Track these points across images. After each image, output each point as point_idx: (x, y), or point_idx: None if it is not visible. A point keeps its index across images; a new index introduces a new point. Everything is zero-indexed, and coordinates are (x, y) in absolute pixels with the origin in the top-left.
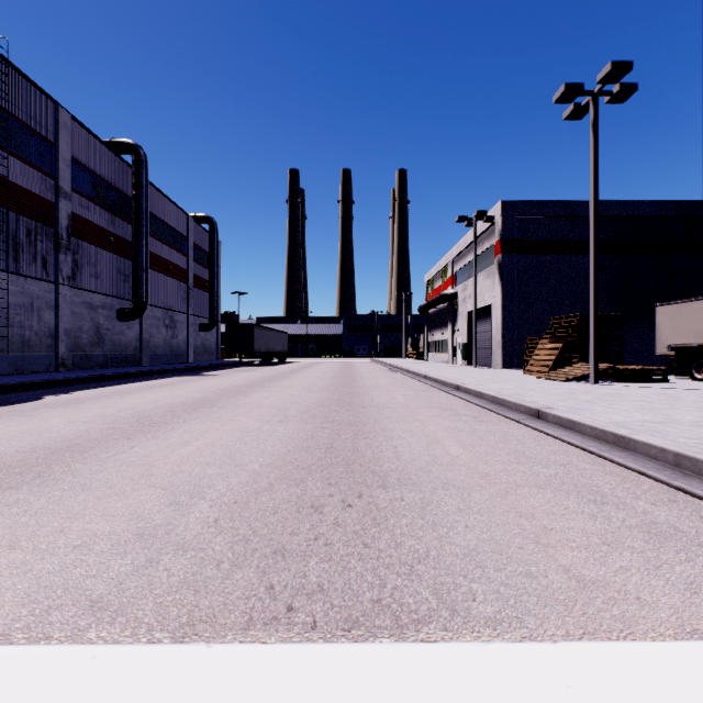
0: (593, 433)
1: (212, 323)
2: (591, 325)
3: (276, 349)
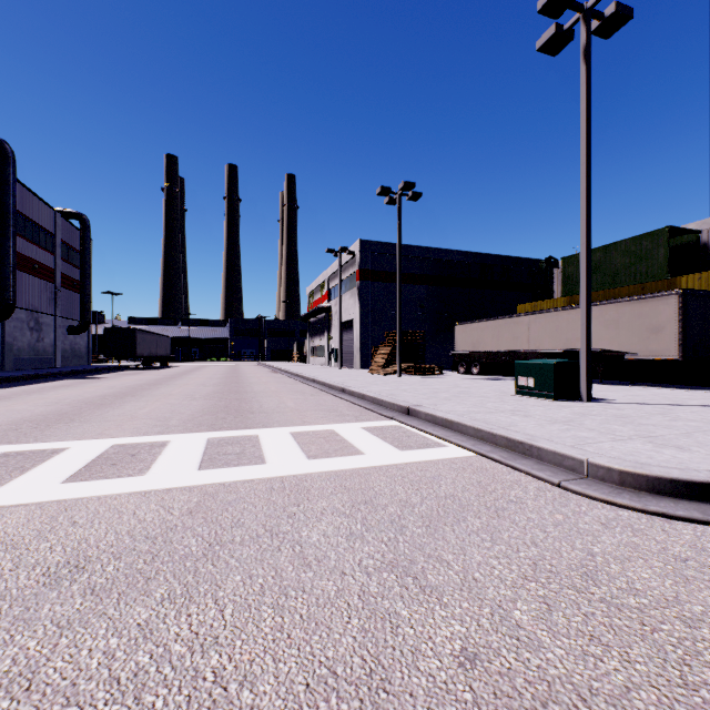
0: (357, 395)
1: (84, 326)
2: (397, 340)
3: (158, 353)
